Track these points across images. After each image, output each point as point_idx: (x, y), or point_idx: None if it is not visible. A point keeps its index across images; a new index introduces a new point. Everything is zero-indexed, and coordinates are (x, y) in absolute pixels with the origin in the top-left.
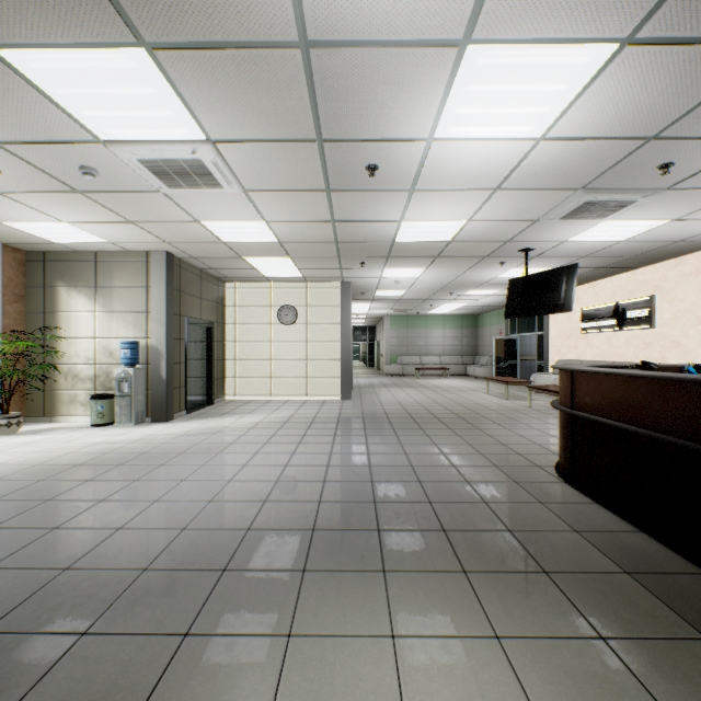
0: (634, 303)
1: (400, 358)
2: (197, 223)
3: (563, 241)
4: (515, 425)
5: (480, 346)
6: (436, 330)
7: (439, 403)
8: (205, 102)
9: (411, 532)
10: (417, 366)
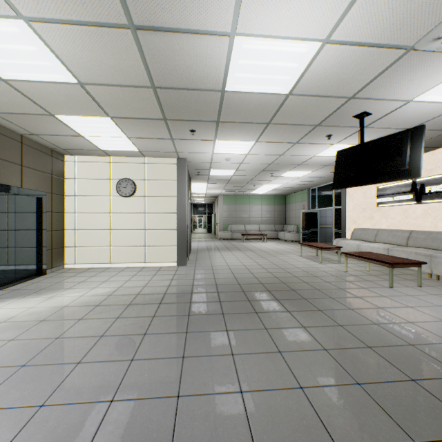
0: (434, 179)
1: (230, 226)
2: None
3: (407, 101)
4: (354, 301)
5: (287, 218)
6: (256, 206)
7: (266, 268)
8: None
9: None
10: (243, 232)
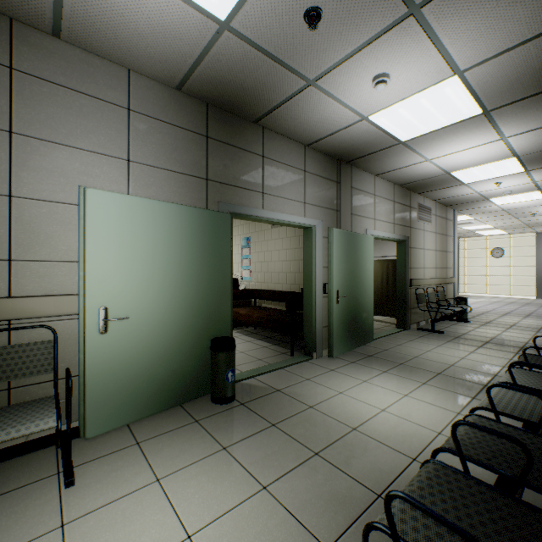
0: None
1: None
2: (458, 228)
3: None
4: None
5: None
6: None
7: None
8: (475, 216)
9: (538, 316)
10: None
